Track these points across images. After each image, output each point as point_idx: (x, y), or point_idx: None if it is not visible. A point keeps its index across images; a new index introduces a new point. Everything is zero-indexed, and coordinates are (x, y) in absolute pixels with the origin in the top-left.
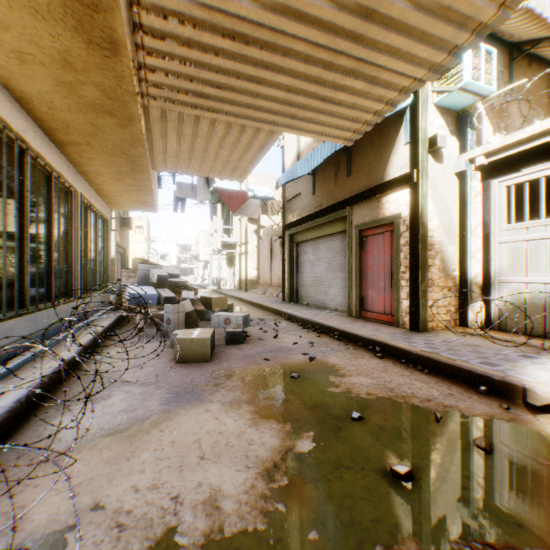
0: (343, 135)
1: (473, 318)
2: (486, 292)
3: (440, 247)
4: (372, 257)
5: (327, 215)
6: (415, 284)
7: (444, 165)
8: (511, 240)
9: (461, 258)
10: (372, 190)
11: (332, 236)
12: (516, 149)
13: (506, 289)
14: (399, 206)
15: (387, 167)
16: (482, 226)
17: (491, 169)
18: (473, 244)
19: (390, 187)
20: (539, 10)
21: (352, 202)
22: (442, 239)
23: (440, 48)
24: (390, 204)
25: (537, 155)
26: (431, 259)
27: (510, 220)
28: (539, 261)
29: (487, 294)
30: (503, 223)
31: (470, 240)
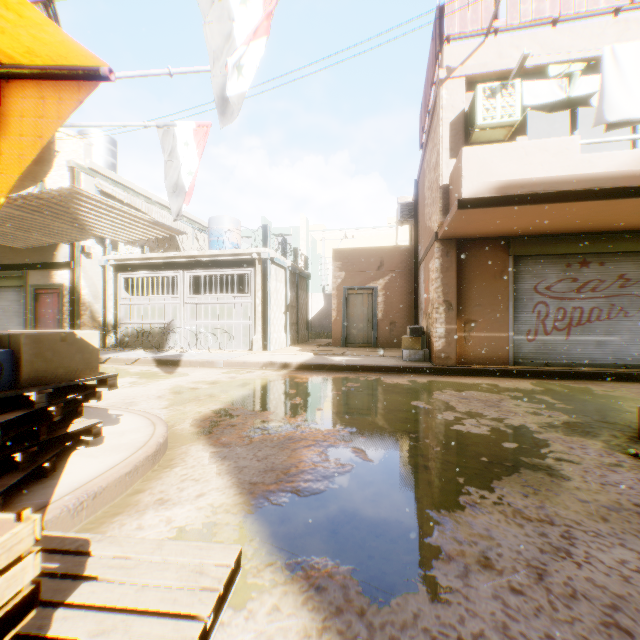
0: (20, 245)
1: (110, 342)
2: (116, 329)
3: (91, 305)
4: (47, 308)
5: (4, 271)
6: (74, 325)
7: (94, 260)
8: (126, 303)
9: (105, 311)
10: (46, 264)
11: (9, 288)
12: (127, 262)
13: (124, 327)
14: (65, 279)
15: (57, 253)
16: (115, 295)
17: (118, 268)
18: (110, 304)
19: (59, 267)
20: (134, 204)
21: (30, 268)
22: (92, 300)
23: (66, 239)
24: (59, 277)
25: (134, 267)
26: (85, 312)
27: (133, 292)
28: (135, 314)
29: (117, 330)
30: (123, 295)
31: (109, 302)
